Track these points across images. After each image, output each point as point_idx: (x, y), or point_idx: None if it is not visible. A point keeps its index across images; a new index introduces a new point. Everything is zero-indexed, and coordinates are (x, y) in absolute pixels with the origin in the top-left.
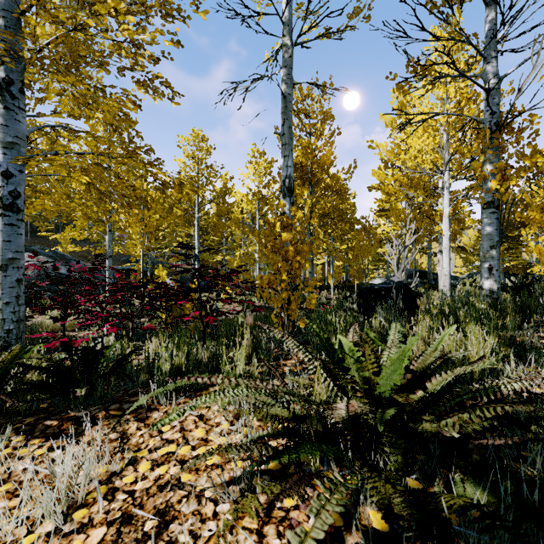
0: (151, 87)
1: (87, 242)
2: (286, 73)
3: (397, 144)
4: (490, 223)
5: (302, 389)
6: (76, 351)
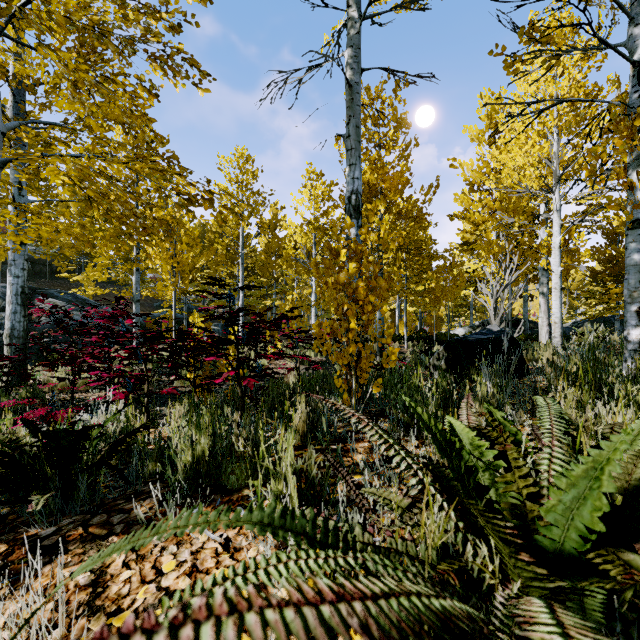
0: (170, 66)
1: (115, 285)
2: (353, 55)
3: (485, 162)
4: (639, 250)
5: (397, 523)
6: (48, 432)
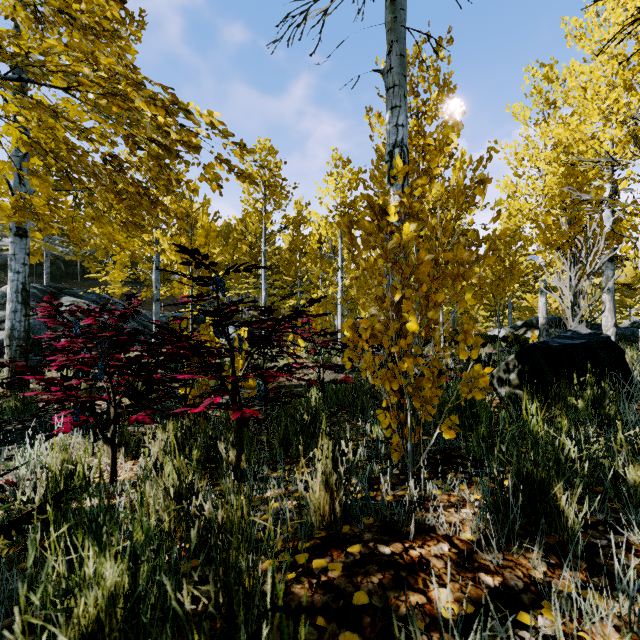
0: None
1: (144, 285)
2: None
3: (533, 142)
4: None
5: None
6: None
